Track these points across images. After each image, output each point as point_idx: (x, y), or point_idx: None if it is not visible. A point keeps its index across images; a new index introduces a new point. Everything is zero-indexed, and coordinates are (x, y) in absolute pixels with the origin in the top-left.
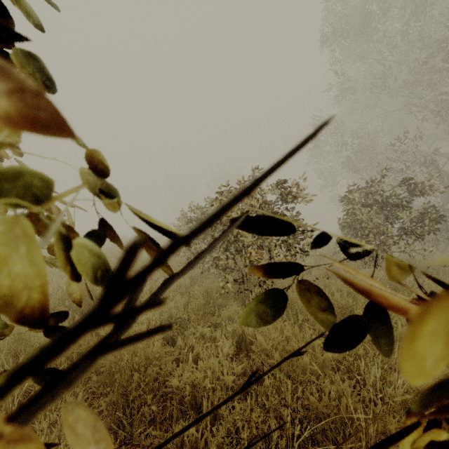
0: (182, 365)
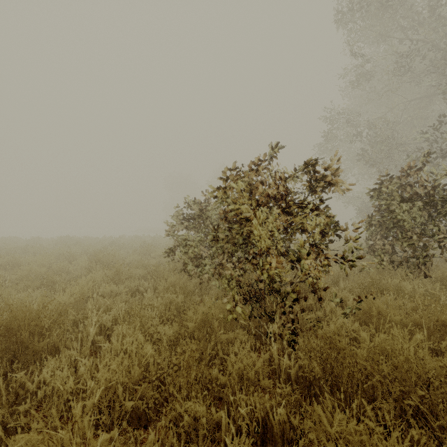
0: None
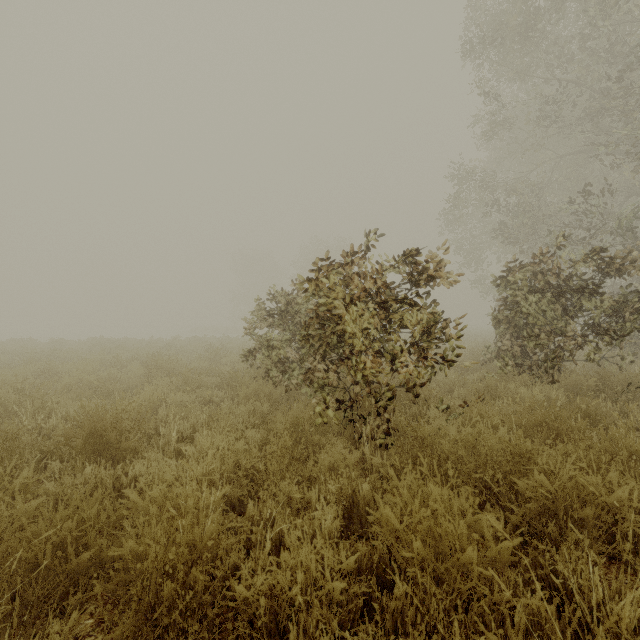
0: (255, 551)
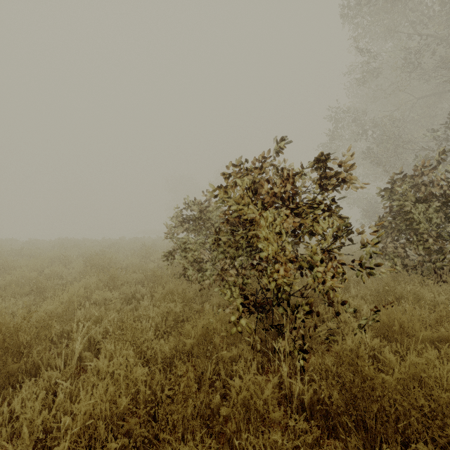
0: None
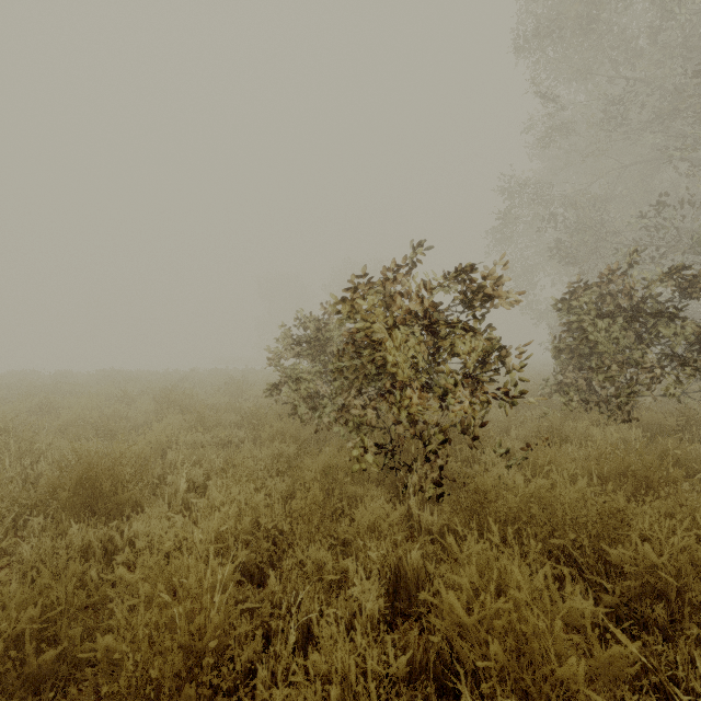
0: (276, 641)
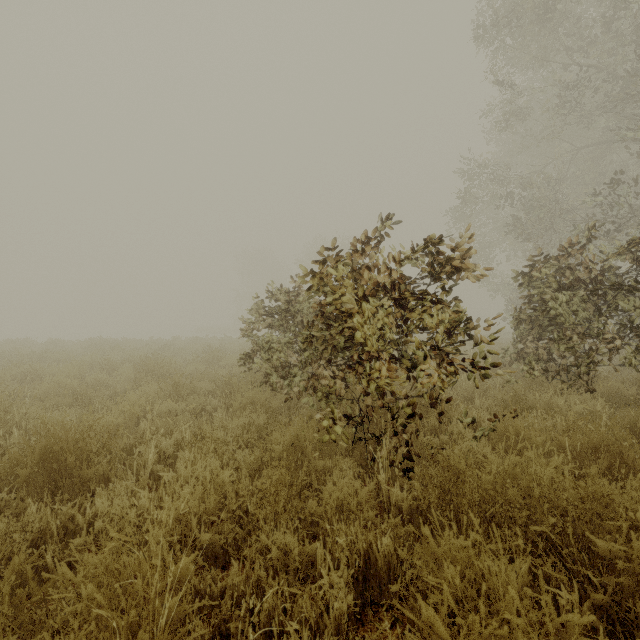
0: None
